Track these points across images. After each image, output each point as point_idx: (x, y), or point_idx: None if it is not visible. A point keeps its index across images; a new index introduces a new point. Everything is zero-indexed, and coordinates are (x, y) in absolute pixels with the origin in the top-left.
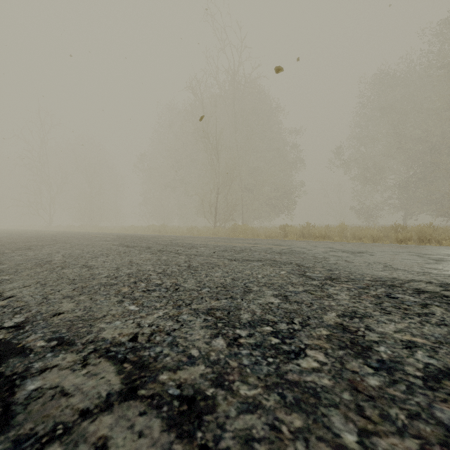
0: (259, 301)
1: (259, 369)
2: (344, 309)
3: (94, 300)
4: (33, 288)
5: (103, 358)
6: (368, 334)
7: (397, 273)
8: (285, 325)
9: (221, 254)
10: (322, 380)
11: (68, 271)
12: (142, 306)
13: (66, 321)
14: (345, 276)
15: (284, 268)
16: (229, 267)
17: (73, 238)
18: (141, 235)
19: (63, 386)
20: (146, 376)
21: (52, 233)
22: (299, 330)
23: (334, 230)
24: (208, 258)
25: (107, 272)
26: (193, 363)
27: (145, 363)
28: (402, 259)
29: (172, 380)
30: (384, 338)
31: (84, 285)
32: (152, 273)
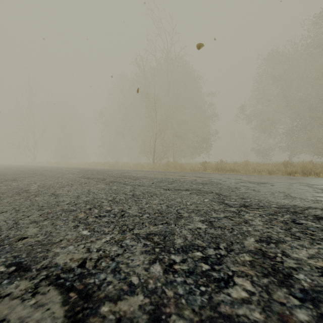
0: (189, 226)
1: (193, 300)
2: (260, 235)
3: (55, 225)
4: (8, 214)
5: (52, 286)
6: (285, 260)
7: (296, 201)
8: (212, 251)
9: (158, 184)
10: (253, 314)
11: (39, 199)
12: (93, 231)
13: (28, 246)
14: (256, 204)
15: (207, 197)
16: (164, 195)
17: (49, 171)
18: (99, 169)
19: (9, 319)
20: (89, 308)
21: (34, 168)
22: (225, 255)
23: (240, 165)
24: (148, 188)
25: (70, 200)
26: (132, 292)
27: (89, 292)
28: (296, 189)
29: (112, 313)
30: (300, 265)
31: (49, 211)
32: (104, 201)
